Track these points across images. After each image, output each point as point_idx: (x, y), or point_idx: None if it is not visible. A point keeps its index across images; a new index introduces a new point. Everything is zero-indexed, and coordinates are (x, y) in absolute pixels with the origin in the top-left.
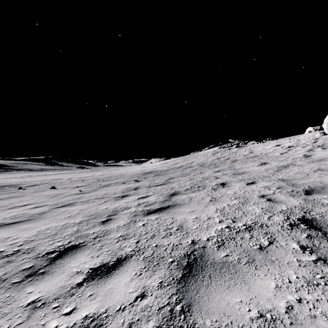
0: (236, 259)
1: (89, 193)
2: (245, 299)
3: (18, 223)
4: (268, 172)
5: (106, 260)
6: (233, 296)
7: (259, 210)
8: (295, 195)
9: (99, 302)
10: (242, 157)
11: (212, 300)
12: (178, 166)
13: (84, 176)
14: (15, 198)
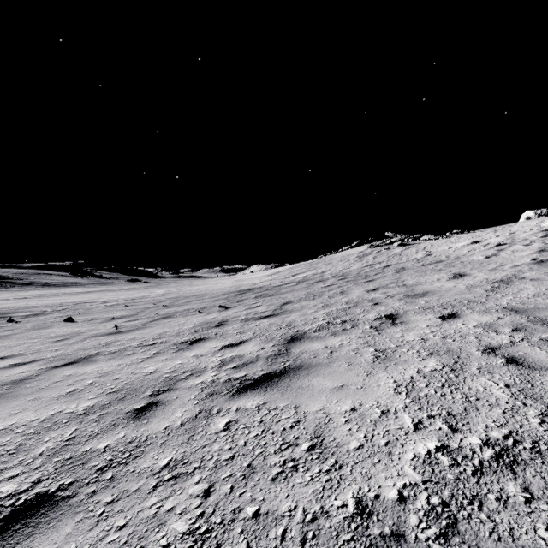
0: None
1: (131, 334)
2: None
3: None
4: (475, 292)
5: None
6: None
7: (503, 391)
8: None
9: None
10: (414, 262)
11: None
12: (298, 280)
13: (132, 297)
14: None
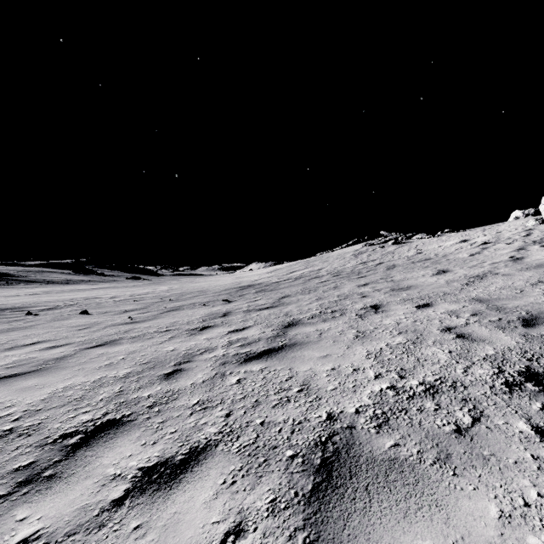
0: (414, 452)
1: (146, 323)
2: (442, 542)
3: (17, 377)
4: (452, 286)
5: (170, 451)
6: (418, 536)
7: (445, 355)
8: (506, 327)
9: (152, 543)
10: (404, 260)
11: (377, 543)
12: (296, 276)
13: (138, 293)
14: (19, 330)
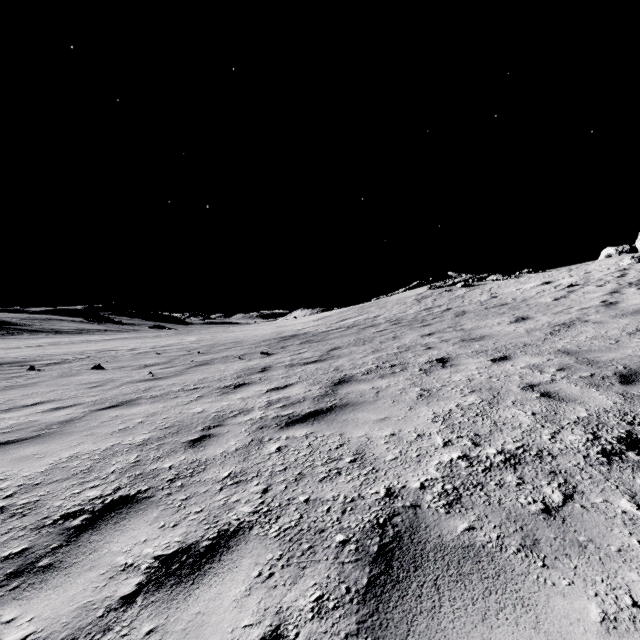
0: (493, 537)
1: (170, 380)
2: None
3: (14, 444)
4: (534, 336)
5: (194, 535)
6: None
7: (528, 418)
8: (600, 385)
9: None
10: (476, 305)
11: None
12: (348, 325)
13: (161, 344)
14: (19, 388)
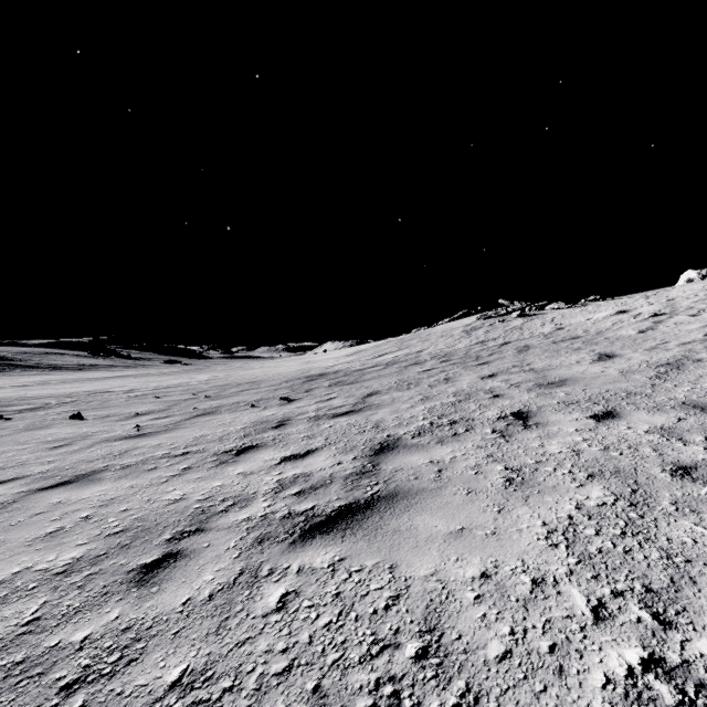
0: None
1: (156, 438)
2: None
3: None
4: (635, 380)
5: None
6: None
7: None
8: None
9: None
10: (540, 339)
11: None
12: (386, 362)
13: (166, 384)
14: None
